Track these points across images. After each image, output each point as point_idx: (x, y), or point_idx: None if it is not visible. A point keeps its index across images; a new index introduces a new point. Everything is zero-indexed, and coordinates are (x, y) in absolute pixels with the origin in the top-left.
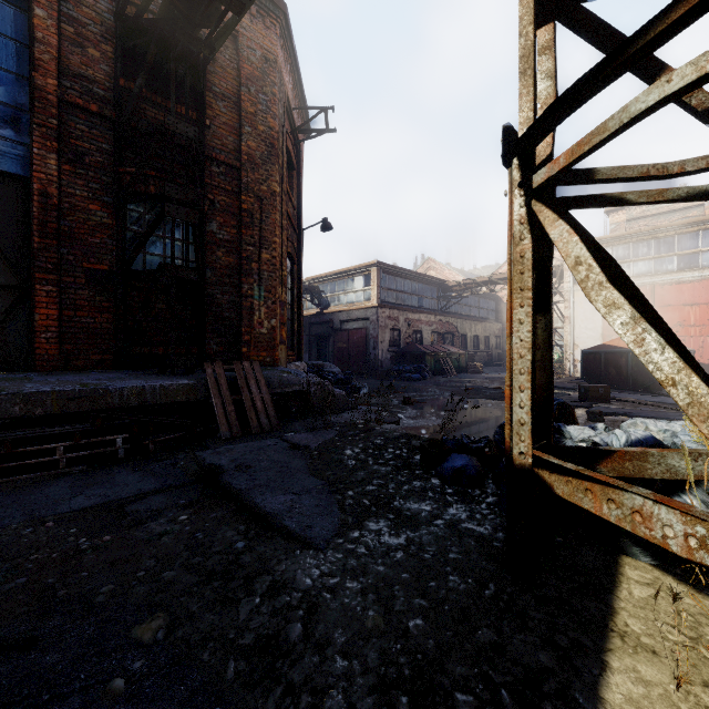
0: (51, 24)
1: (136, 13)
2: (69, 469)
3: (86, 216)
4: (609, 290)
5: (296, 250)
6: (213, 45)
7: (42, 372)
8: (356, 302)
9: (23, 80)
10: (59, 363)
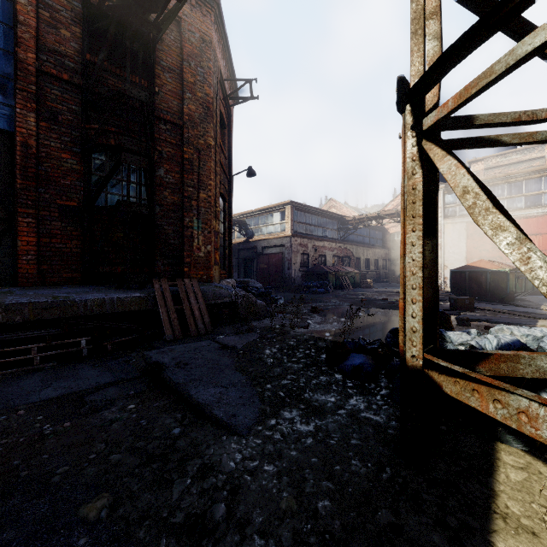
0: (31, 10)
1: (99, 2)
2: (42, 365)
3: (59, 163)
4: (495, 215)
5: (227, 192)
6: (160, 27)
7: (23, 287)
8: (274, 233)
9: (9, 54)
10: (37, 280)
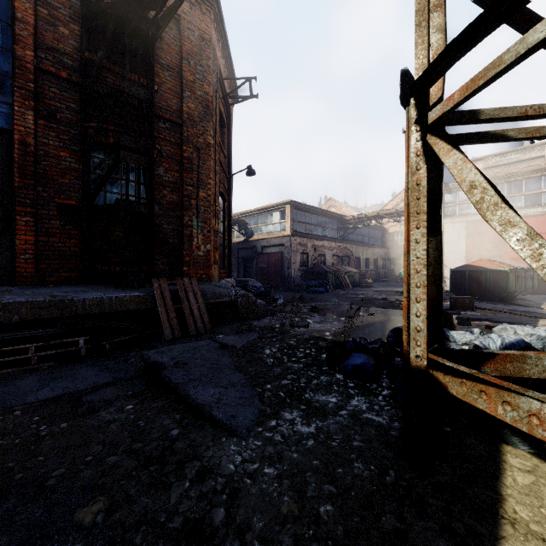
0: (29, 7)
1: None
2: (39, 365)
3: (58, 161)
4: (505, 210)
5: (227, 191)
6: (159, 24)
7: (21, 286)
8: (274, 232)
9: (7, 52)
10: (35, 279)
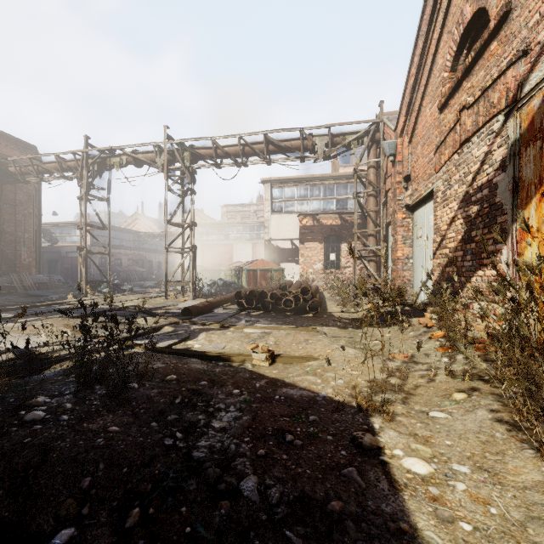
0: None
1: None
2: None
3: None
4: (82, 266)
5: (38, 225)
6: (14, 184)
7: None
8: (77, 242)
9: None
10: None
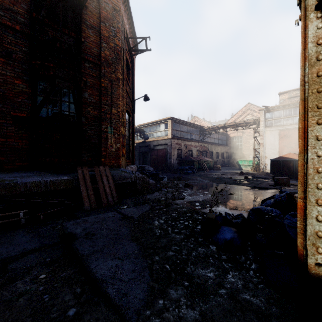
0: None
1: None
2: None
3: (13, 87)
4: None
5: (131, 110)
6: None
7: None
8: (161, 136)
9: None
10: None
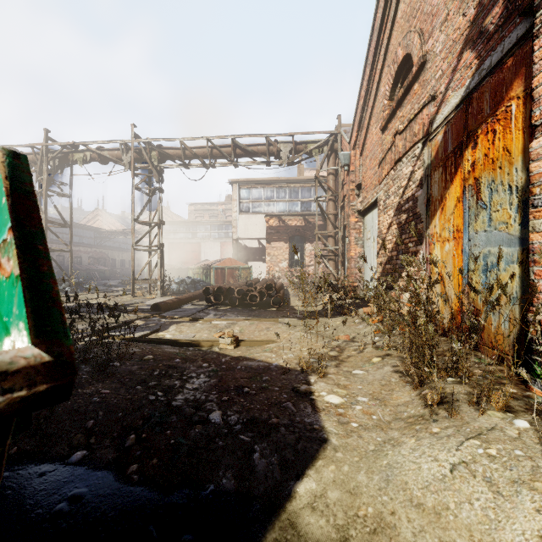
0: None
1: None
2: None
3: None
4: None
5: None
6: None
7: None
8: None
9: None
10: None
